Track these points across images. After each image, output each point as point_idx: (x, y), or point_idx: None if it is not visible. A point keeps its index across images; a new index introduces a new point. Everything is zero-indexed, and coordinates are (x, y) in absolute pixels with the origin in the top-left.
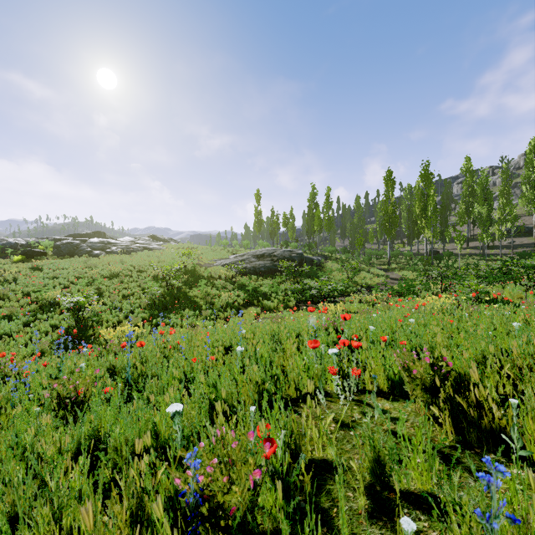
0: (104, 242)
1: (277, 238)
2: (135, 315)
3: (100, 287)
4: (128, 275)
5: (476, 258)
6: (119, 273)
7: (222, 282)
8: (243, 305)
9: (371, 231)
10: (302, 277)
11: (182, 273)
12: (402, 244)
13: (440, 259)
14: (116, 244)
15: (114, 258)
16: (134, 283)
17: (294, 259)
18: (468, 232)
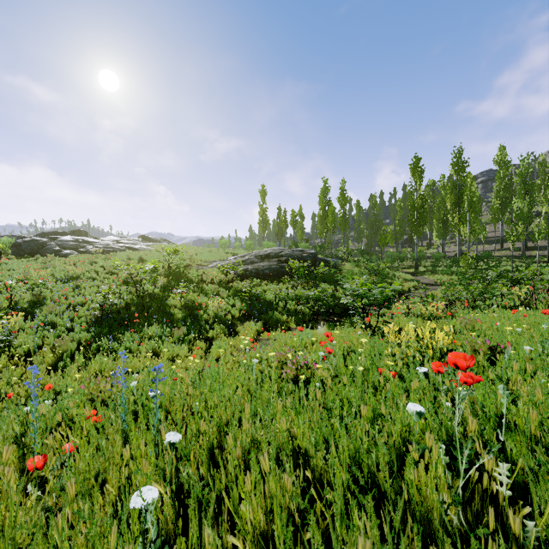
0: (78, 241)
1: (284, 239)
2: (71, 336)
3: (38, 294)
4: (92, 278)
5: (518, 260)
6: (80, 276)
7: (215, 287)
8: (239, 318)
9: (391, 231)
10: (317, 282)
11: (164, 276)
12: (423, 247)
13: (479, 261)
14: (94, 243)
15: (85, 258)
16: (94, 288)
17: (306, 260)
18: (502, 232)
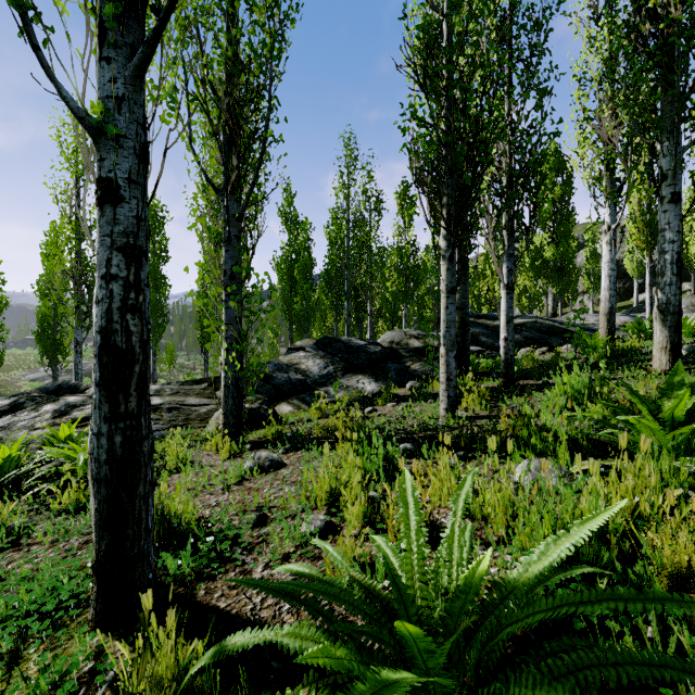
0: None
1: None
2: None
3: None
4: None
5: None
6: None
7: None
8: None
9: None
10: None
11: None
12: None
13: None
14: None
15: None
16: None
17: None
18: None
